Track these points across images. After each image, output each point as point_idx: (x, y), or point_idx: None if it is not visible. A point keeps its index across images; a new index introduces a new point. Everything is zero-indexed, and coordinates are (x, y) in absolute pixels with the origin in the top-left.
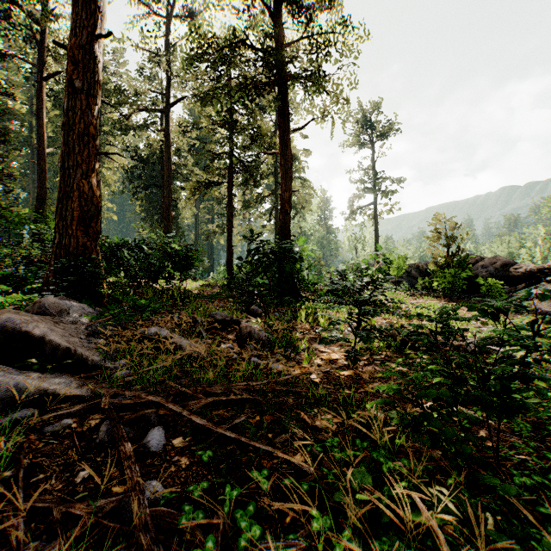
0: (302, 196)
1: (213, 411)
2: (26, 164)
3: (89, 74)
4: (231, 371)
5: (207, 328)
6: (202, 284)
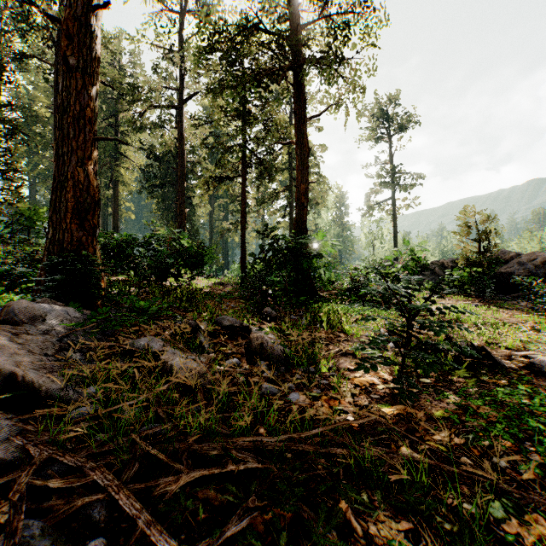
0: (318, 192)
1: (199, 490)
2: (49, 165)
3: (85, 51)
4: (234, 405)
5: (212, 336)
6: (215, 282)
